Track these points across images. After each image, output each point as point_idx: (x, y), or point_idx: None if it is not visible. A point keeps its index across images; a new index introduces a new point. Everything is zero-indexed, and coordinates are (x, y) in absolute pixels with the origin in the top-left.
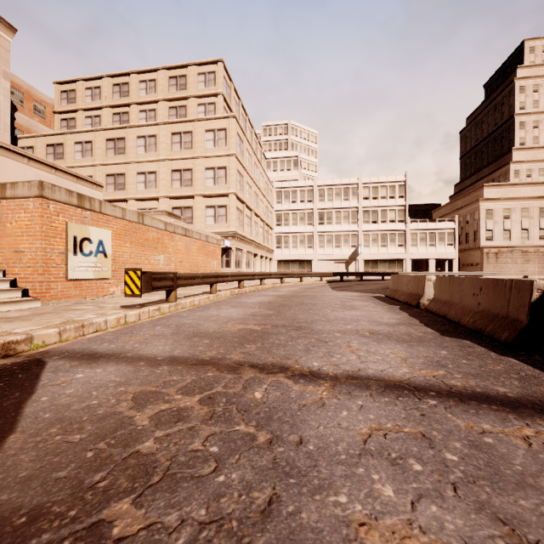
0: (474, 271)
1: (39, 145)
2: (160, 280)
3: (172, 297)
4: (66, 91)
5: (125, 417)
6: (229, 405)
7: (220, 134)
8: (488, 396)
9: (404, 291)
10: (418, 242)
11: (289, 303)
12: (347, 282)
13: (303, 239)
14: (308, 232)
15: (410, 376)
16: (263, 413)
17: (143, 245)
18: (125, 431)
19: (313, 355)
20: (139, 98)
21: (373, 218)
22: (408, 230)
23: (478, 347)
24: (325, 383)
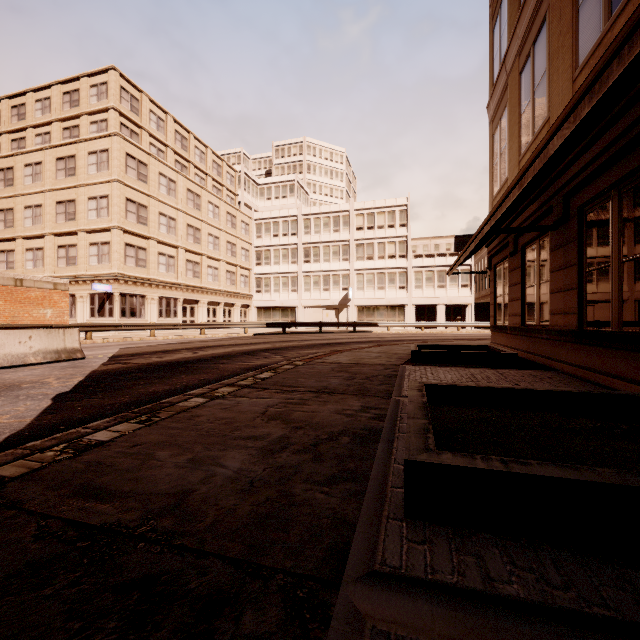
0: None
1: None
2: None
3: None
4: None
5: None
6: None
7: (103, 157)
8: None
9: None
10: (424, 283)
11: None
12: (277, 335)
13: (286, 281)
14: (292, 272)
15: None
16: None
17: None
18: None
19: None
20: (36, 120)
21: (368, 254)
22: (411, 268)
23: None
24: None
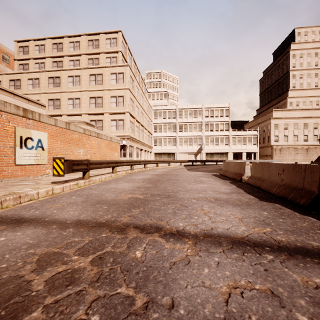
0: (268, 159)
1: (4, 80)
2: (78, 165)
3: (87, 176)
4: (22, 46)
5: (24, 282)
6: (114, 264)
7: (120, 76)
8: (307, 250)
9: (231, 172)
10: (236, 142)
11: (162, 179)
12: (196, 166)
13: (170, 140)
14: (173, 136)
15: (248, 233)
16: (142, 273)
17: (69, 142)
18: (19, 298)
19: (178, 217)
20: (69, 52)
21: (211, 128)
22: (231, 135)
23: (286, 208)
24: (188, 241)
